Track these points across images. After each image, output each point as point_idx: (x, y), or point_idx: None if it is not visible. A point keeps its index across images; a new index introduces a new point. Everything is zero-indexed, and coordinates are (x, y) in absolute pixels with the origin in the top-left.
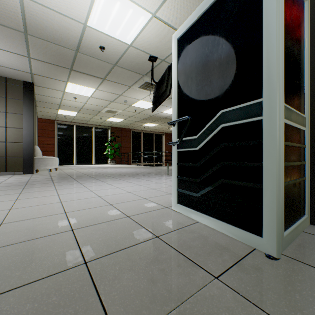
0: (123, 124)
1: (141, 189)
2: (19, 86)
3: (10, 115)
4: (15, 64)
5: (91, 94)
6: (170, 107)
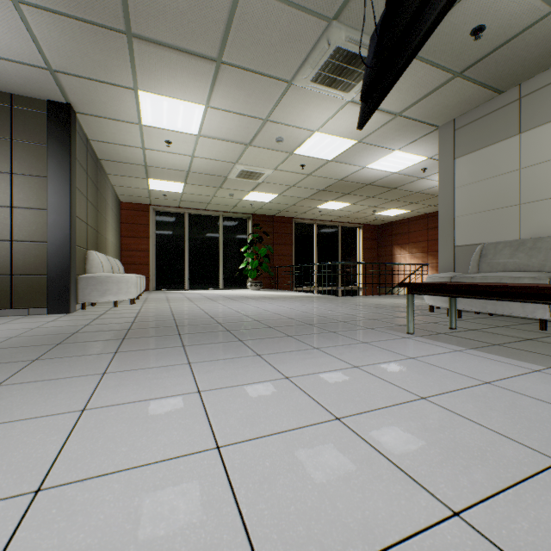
0: (277, 208)
1: (366, 517)
2: (39, 114)
3: (20, 180)
4: (1, 40)
5: (198, 125)
6: (390, 149)
